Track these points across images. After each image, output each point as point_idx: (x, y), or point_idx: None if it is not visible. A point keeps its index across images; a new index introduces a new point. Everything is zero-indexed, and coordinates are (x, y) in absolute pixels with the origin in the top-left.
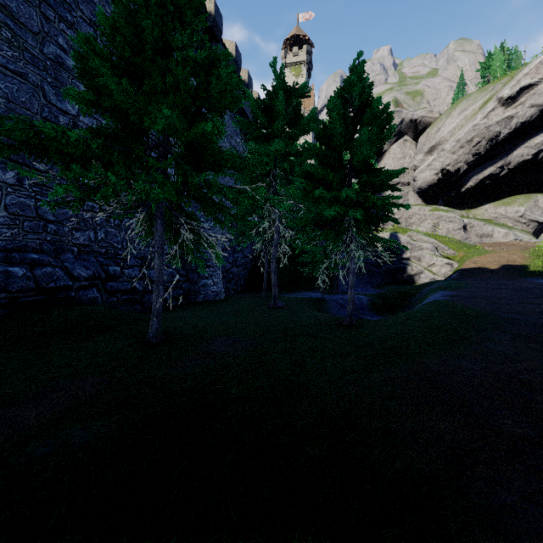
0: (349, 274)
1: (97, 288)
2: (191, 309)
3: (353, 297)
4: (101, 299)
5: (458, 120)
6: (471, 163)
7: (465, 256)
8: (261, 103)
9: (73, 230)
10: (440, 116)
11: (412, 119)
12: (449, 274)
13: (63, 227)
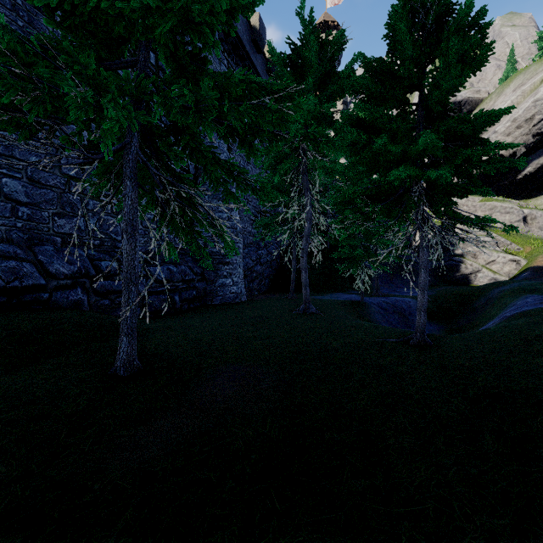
0: (420, 270)
1: (84, 288)
2: (203, 314)
3: (426, 303)
4: (88, 302)
5: (513, 97)
6: (530, 145)
7: (534, 251)
8: (289, 57)
9: (55, 215)
10: (490, 95)
11: (456, 101)
12: (514, 273)
13: (40, 212)
